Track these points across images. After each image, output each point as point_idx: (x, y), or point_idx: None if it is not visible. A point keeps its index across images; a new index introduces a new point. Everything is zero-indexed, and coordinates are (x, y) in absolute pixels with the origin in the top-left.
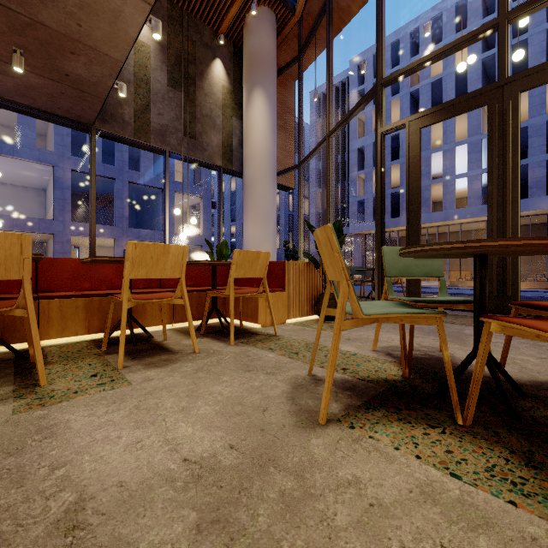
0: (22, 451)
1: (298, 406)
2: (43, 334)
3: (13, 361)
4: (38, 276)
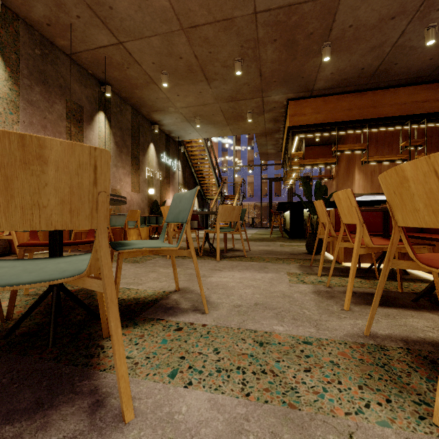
0: (255, 270)
1: (194, 293)
2: None
3: None
4: None
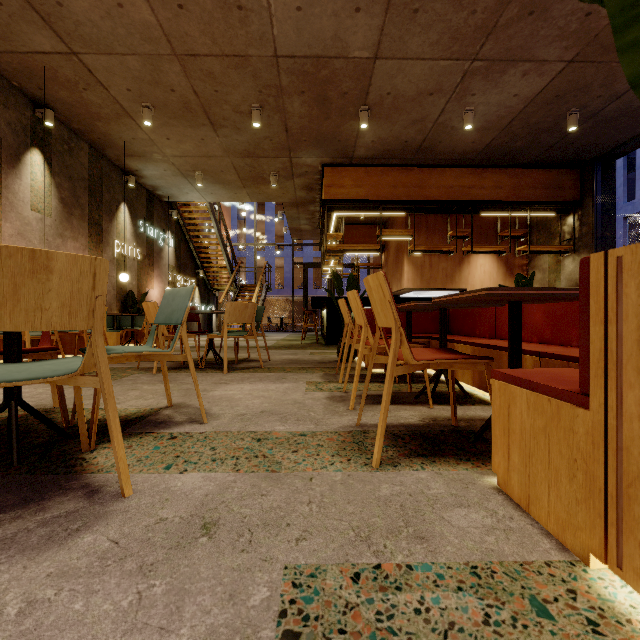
0: (271, 381)
1: (192, 407)
2: (456, 374)
3: (405, 380)
4: (496, 322)
